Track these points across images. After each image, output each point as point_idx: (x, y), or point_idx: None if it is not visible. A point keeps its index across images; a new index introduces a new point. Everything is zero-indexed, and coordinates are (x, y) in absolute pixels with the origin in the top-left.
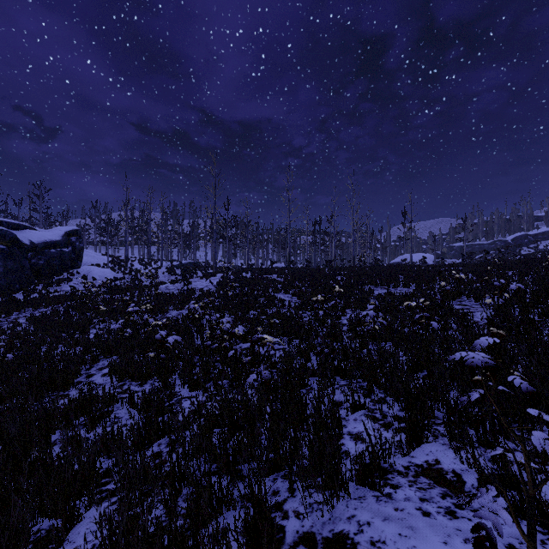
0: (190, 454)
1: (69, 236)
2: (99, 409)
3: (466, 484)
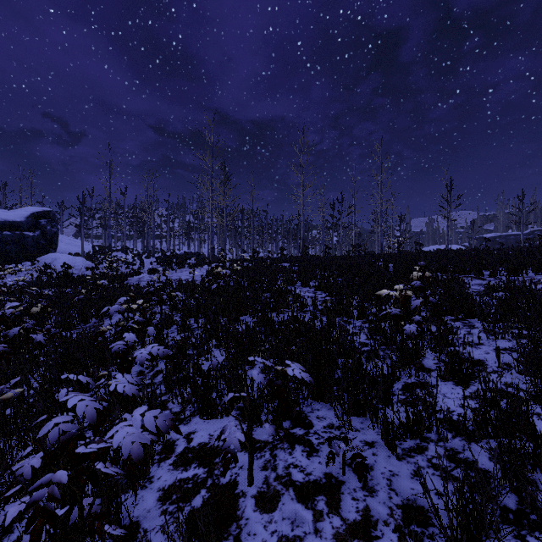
0: None
1: (37, 218)
2: None
3: None
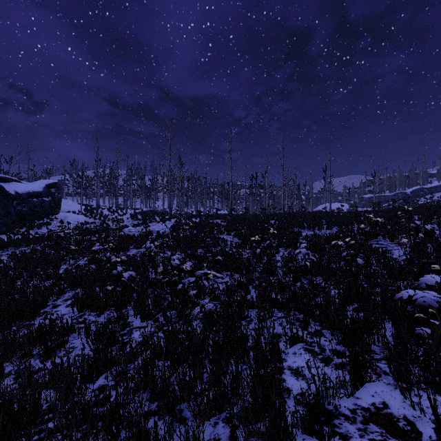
0: (132, 390)
1: (49, 188)
2: (57, 339)
3: (422, 435)
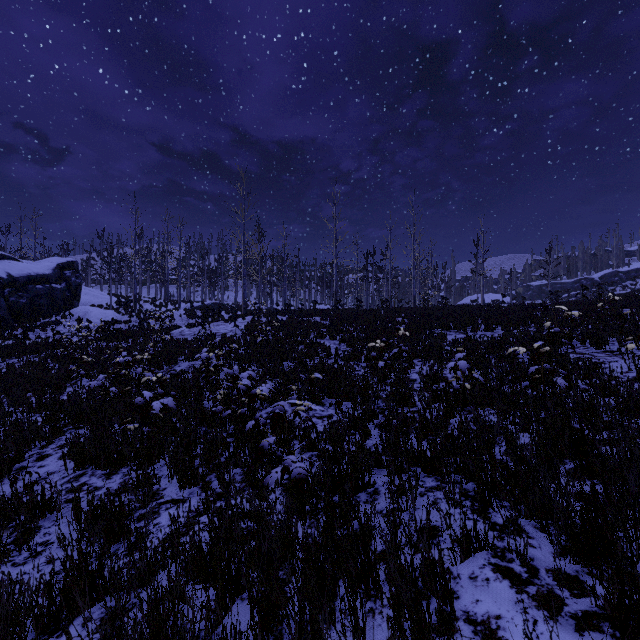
0: None
1: (62, 269)
2: (21, 525)
3: None
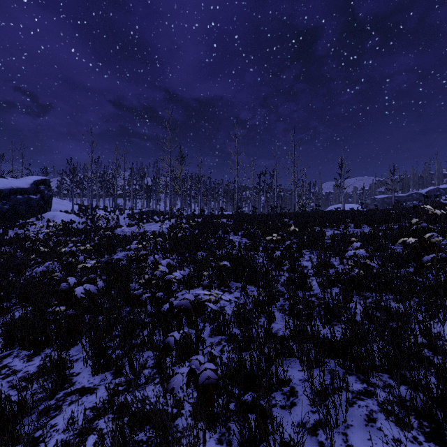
0: None
1: (37, 184)
2: None
3: None
